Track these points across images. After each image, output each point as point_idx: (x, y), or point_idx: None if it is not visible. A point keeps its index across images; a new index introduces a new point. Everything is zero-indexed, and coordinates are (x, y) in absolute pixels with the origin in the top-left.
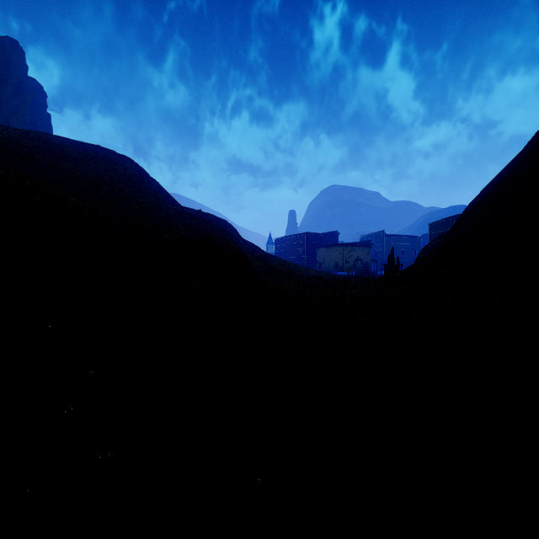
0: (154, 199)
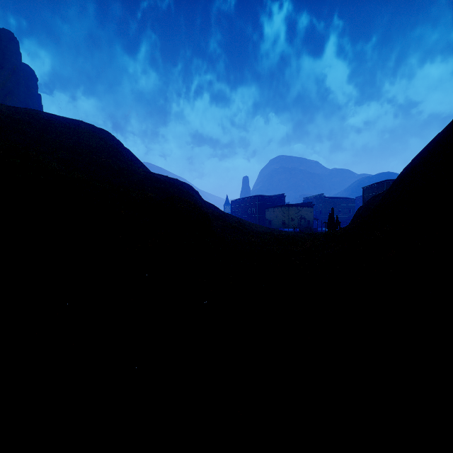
0: (128, 166)
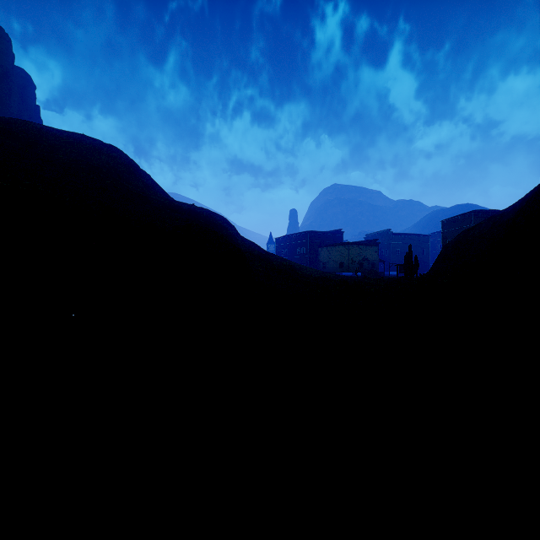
0: (142, 191)
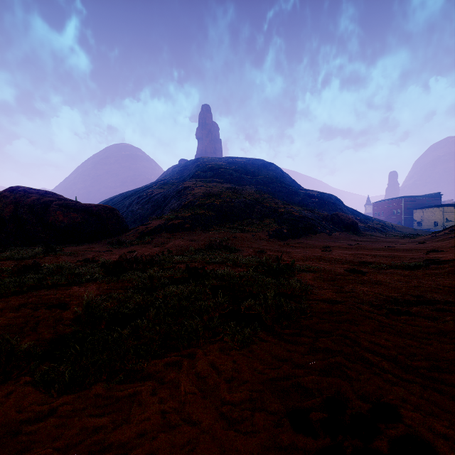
0: (292, 188)
